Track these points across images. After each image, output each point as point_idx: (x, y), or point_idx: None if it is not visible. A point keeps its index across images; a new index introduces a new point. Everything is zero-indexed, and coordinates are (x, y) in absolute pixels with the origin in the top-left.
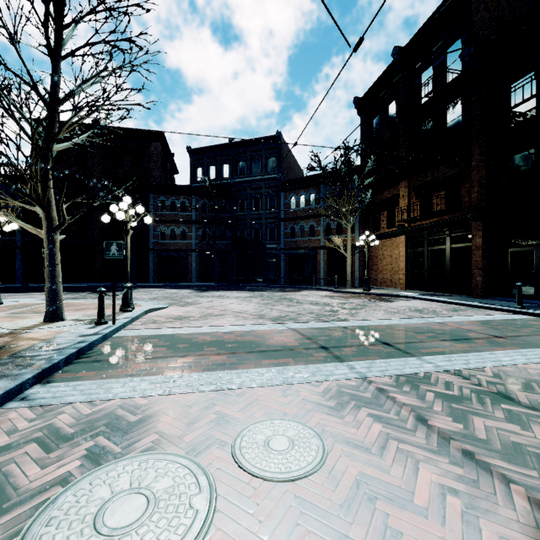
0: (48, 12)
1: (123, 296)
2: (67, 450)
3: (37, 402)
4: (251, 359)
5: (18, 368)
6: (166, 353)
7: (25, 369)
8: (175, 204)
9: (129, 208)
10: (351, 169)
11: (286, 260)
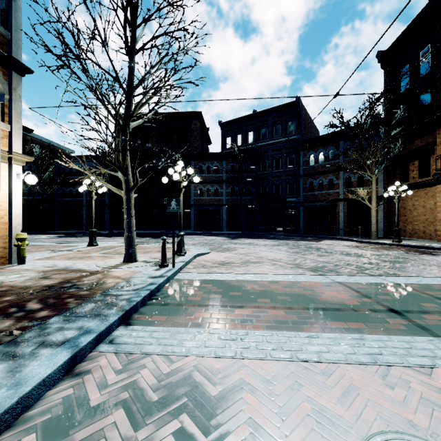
0: (126, 16)
1: (177, 243)
2: (154, 429)
3: (122, 348)
4: (313, 318)
5: (107, 307)
6: (223, 301)
7: (112, 310)
8: (210, 168)
9: (182, 171)
10: (376, 121)
11: (305, 212)
